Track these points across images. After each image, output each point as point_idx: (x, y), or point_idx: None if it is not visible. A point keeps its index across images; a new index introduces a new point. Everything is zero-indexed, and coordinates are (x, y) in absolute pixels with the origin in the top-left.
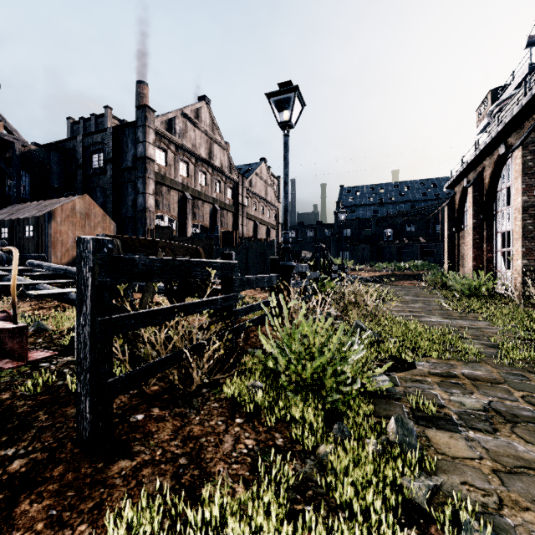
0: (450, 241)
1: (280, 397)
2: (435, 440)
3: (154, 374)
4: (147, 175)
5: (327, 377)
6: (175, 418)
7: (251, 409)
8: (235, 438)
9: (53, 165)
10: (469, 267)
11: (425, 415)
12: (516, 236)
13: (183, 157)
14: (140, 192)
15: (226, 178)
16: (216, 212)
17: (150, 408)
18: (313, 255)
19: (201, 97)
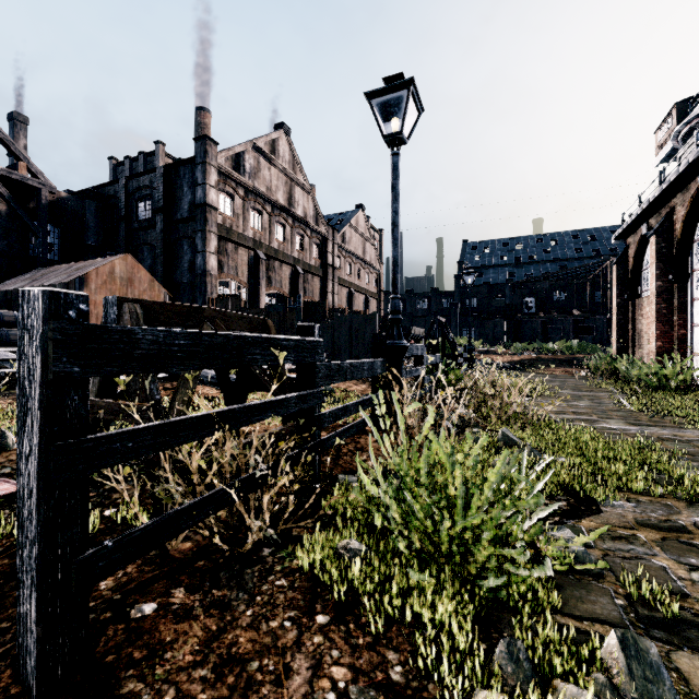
0: (620, 312)
1: (393, 570)
2: (698, 680)
3: (174, 534)
4: (208, 228)
5: (480, 545)
6: (210, 612)
7: (343, 592)
8: (313, 662)
9: (89, 217)
10: (651, 349)
11: (659, 616)
12: None
13: (255, 204)
14: (198, 251)
15: (311, 231)
16: (299, 277)
17: (171, 588)
18: (429, 332)
19: (279, 125)
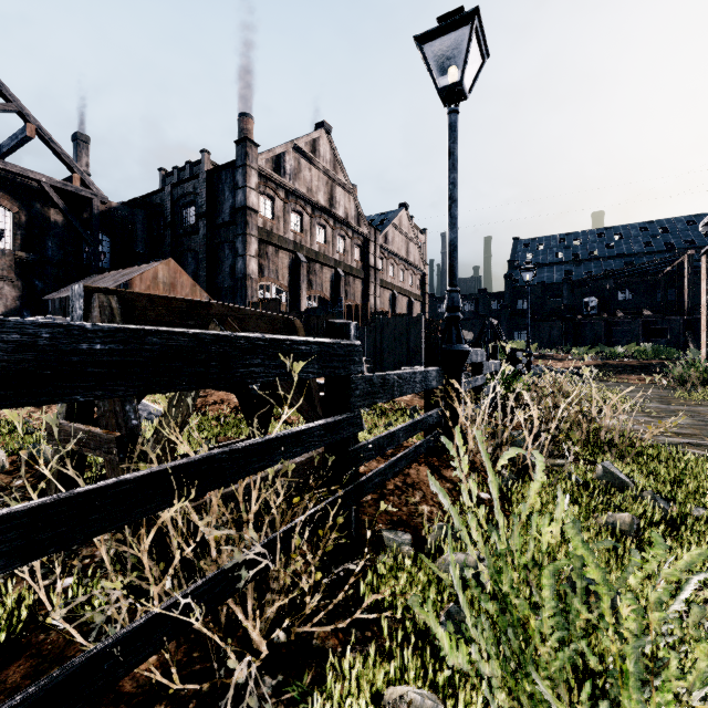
0: None
1: None
2: None
3: (78, 704)
4: (248, 232)
5: None
6: None
7: None
8: None
9: (138, 225)
10: None
11: None
12: None
13: (295, 206)
14: (239, 254)
15: (352, 232)
16: (340, 279)
17: None
18: (479, 336)
19: (319, 124)
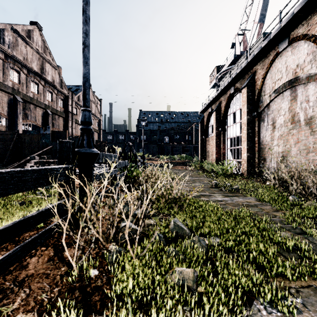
0: (202, 143)
1: None
2: None
3: None
4: None
5: None
6: None
7: None
8: None
9: None
10: (214, 158)
11: None
12: (243, 139)
13: (13, 66)
14: None
15: (57, 91)
16: (48, 116)
17: None
18: (123, 149)
19: (33, 22)
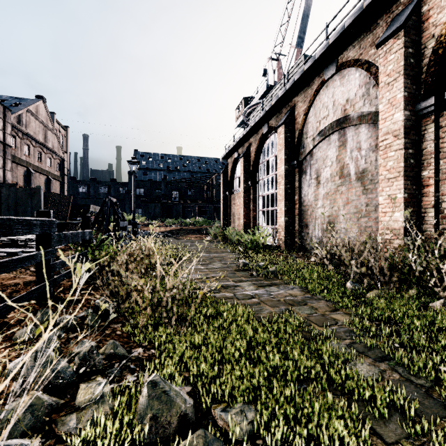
0: (225, 201)
1: None
2: None
3: None
4: None
5: None
6: None
7: None
8: None
9: None
10: (241, 223)
11: None
12: (280, 197)
13: None
14: None
15: None
16: None
17: None
18: (101, 209)
19: None
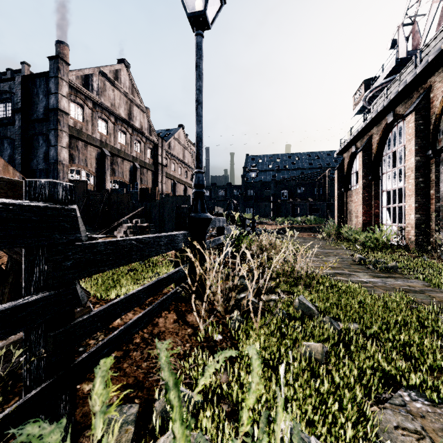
0: (340, 199)
1: None
2: None
3: None
4: (60, 128)
5: None
6: None
7: None
8: None
9: None
10: (359, 221)
11: None
12: (409, 193)
13: (101, 115)
14: (51, 145)
15: (146, 139)
16: (136, 170)
17: None
18: (226, 210)
19: (121, 60)
